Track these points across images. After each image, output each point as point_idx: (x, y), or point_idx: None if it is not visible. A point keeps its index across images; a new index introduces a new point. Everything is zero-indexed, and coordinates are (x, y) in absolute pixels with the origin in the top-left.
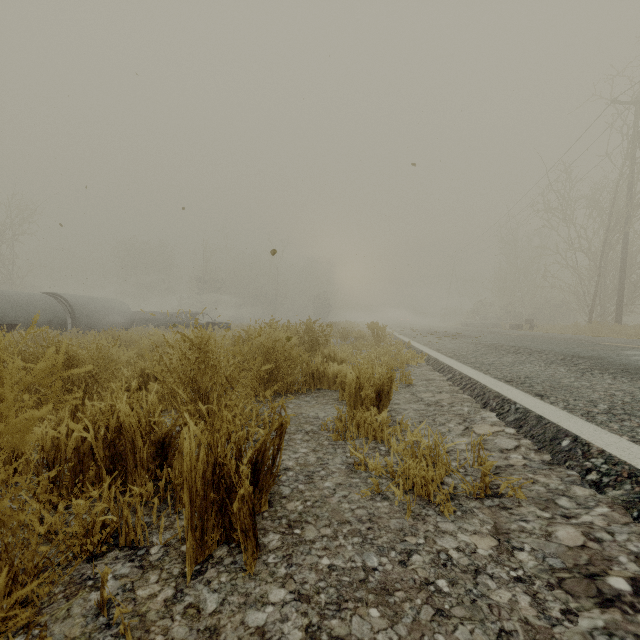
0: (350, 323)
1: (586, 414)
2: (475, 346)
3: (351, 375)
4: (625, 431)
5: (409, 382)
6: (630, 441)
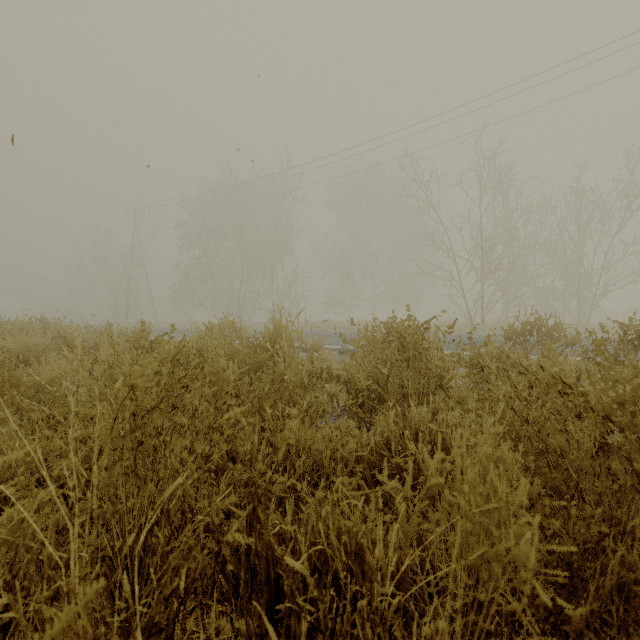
0: None
1: None
2: None
3: None
4: None
5: None
6: None
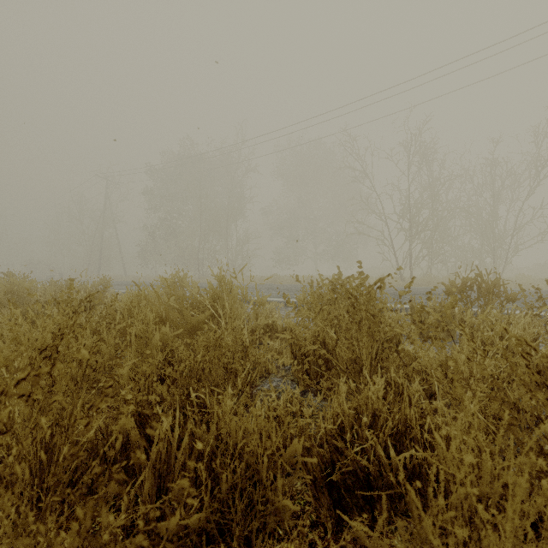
0: None
1: None
2: None
3: None
4: None
5: None
6: None
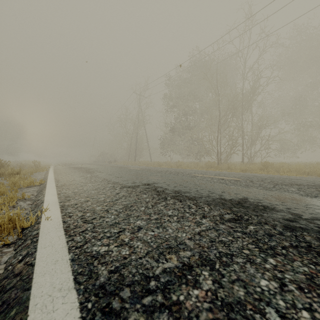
0: (27, 161)
1: (56, 173)
2: (68, 167)
3: (10, 170)
4: (56, 173)
5: (32, 174)
6: (53, 174)
